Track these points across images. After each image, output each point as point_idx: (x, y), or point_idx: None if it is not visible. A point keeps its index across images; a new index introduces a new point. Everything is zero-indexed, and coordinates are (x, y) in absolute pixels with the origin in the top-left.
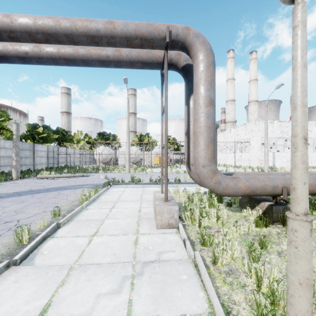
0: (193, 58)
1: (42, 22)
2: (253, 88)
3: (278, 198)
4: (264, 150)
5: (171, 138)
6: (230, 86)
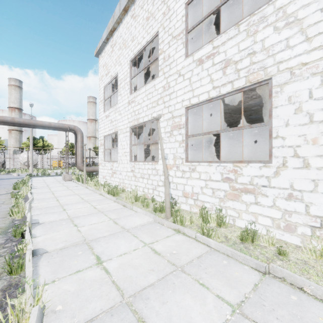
0: (77, 134)
1: (26, 122)
2: None
3: None
4: None
5: (69, 144)
6: None
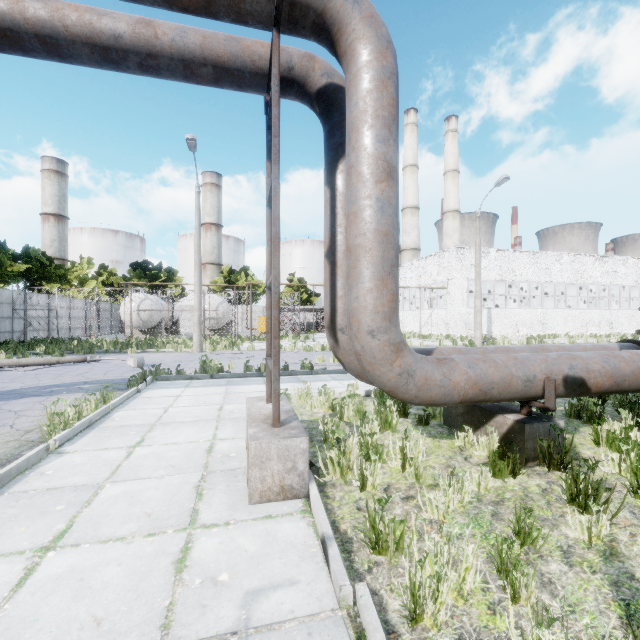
0: (346, 59)
1: None
2: (451, 187)
3: (534, 404)
4: (475, 304)
5: (294, 280)
6: (411, 179)
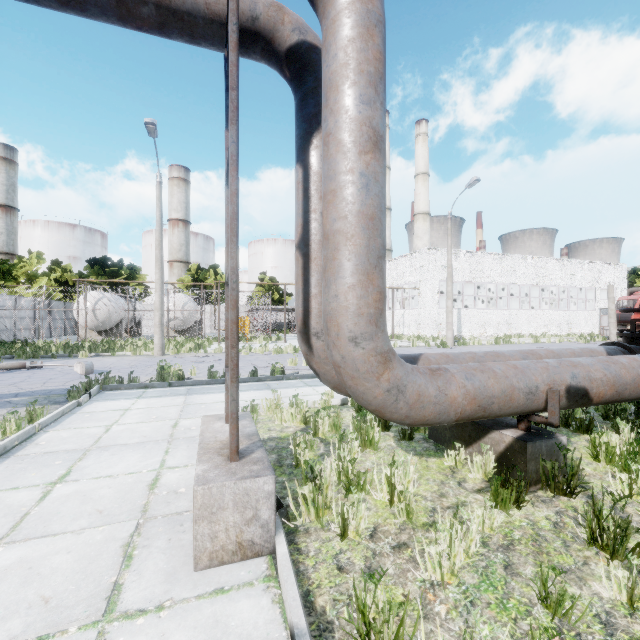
0: (323, 1)
1: None
2: (422, 189)
3: (534, 419)
4: (447, 305)
5: (266, 279)
6: None
